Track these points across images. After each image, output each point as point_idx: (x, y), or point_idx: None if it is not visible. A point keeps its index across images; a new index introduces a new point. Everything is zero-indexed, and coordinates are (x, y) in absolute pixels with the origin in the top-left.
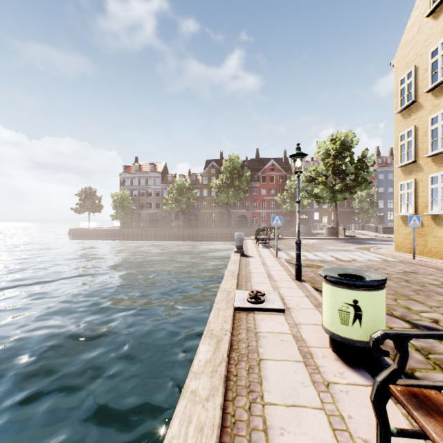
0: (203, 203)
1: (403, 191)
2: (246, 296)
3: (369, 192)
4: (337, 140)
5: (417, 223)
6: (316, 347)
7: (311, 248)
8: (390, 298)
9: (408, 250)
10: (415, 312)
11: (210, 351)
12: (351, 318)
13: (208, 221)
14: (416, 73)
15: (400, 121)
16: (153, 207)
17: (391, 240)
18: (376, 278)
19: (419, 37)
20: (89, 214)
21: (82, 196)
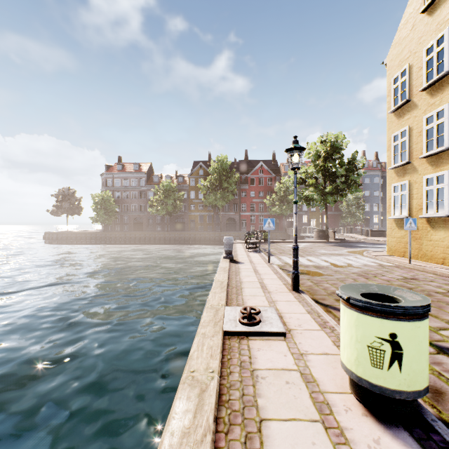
0: (190, 205)
1: (397, 193)
2: (238, 315)
3: (356, 195)
4: (327, 142)
5: (413, 226)
6: (334, 393)
7: (303, 252)
8: None
9: (401, 254)
10: (434, 330)
11: (189, 412)
12: (387, 358)
13: (196, 224)
14: (410, 72)
15: (393, 121)
16: (137, 209)
17: (380, 243)
18: (418, 301)
19: (413, 34)
20: (67, 216)
21: (59, 198)
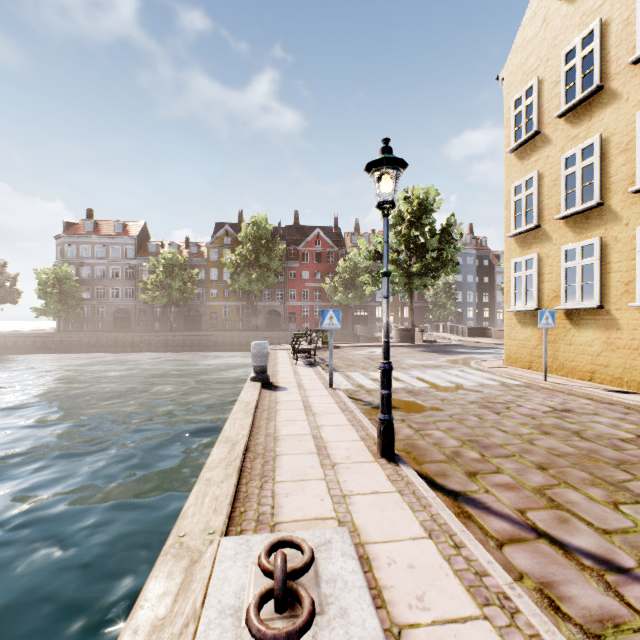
0: (210, 290)
1: (520, 273)
2: (251, 579)
3: (446, 280)
4: (414, 199)
5: (551, 323)
6: None
7: None
8: (602, 501)
9: (526, 365)
10: None
11: None
12: None
13: (219, 320)
14: (539, 89)
15: (514, 165)
16: (121, 295)
17: (484, 346)
18: None
19: (544, 32)
20: None
21: None
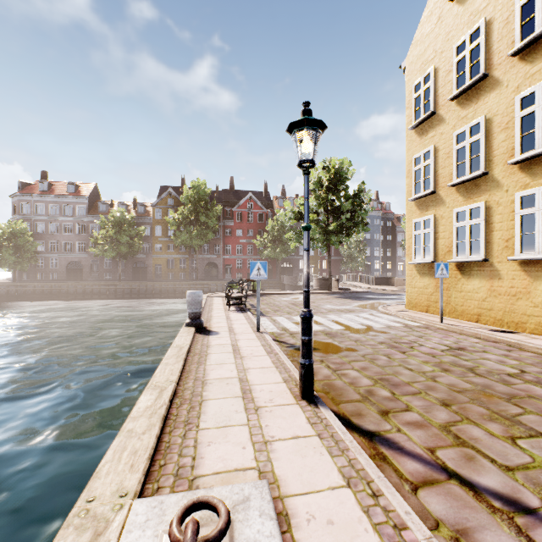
0: (155, 245)
1: (419, 231)
2: None
3: (357, 237)
4: (331, 168)
5: (445, 274)
6: None
7: None
8: (501, 436)
9: (424, 309)
10: None
11: None
12: None
13: (163, 271)
14: (435, 76)
15: (414, 140)
16: (73, 249)
17: (388, 293)
18: None
19: (439, 28)
20: None
21: None
